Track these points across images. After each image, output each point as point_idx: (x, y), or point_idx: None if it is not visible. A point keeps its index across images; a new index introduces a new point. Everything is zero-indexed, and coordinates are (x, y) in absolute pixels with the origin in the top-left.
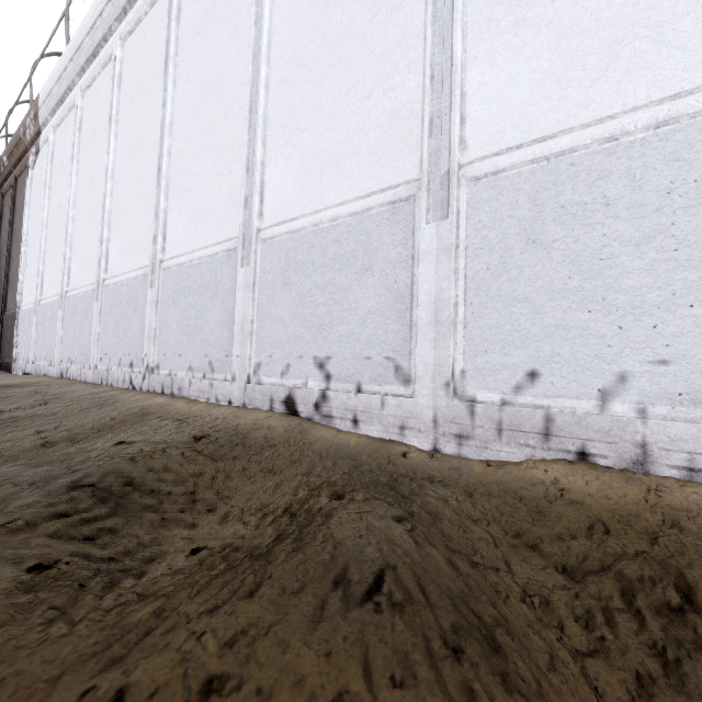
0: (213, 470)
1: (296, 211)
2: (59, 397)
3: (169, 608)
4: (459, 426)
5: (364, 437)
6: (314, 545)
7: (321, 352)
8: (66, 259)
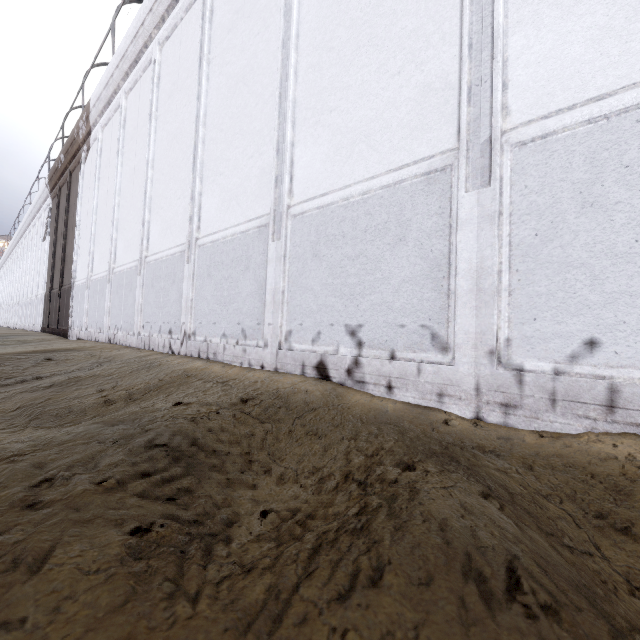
0: (262, 431)
1: (326, 187)
2: (111, 360)
3: (283, 588)
4: (504, 394)
5: (400, 403)
6: (416, 525)
7: (353, 320)
8: (113, 240)
